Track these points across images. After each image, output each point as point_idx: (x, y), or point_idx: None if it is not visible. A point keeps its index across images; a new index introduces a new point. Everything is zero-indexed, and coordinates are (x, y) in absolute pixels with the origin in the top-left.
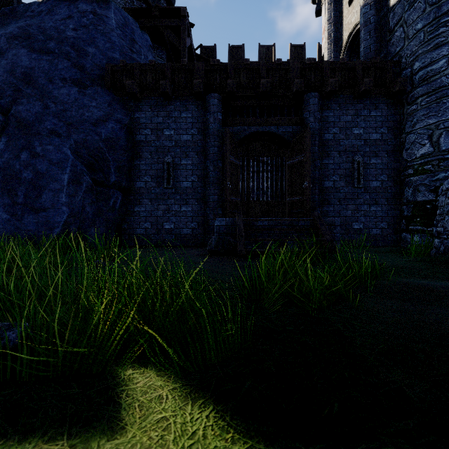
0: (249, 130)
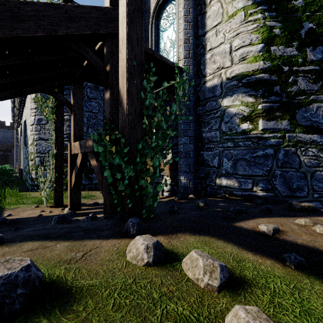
0: (2, 153)
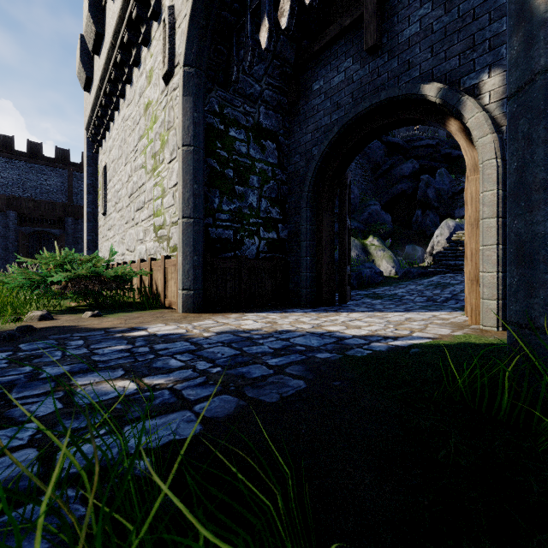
0: (34, 230)
